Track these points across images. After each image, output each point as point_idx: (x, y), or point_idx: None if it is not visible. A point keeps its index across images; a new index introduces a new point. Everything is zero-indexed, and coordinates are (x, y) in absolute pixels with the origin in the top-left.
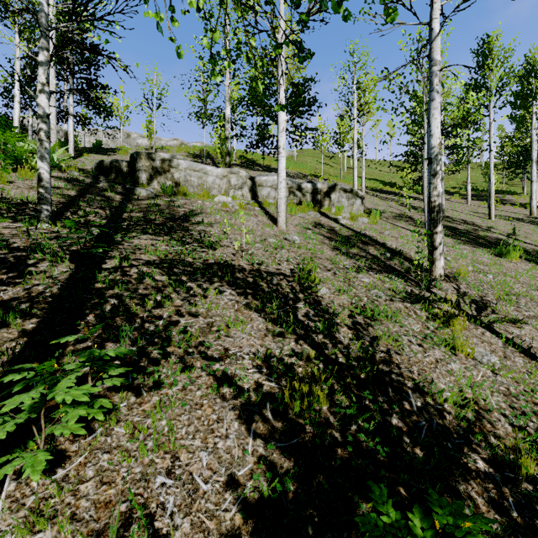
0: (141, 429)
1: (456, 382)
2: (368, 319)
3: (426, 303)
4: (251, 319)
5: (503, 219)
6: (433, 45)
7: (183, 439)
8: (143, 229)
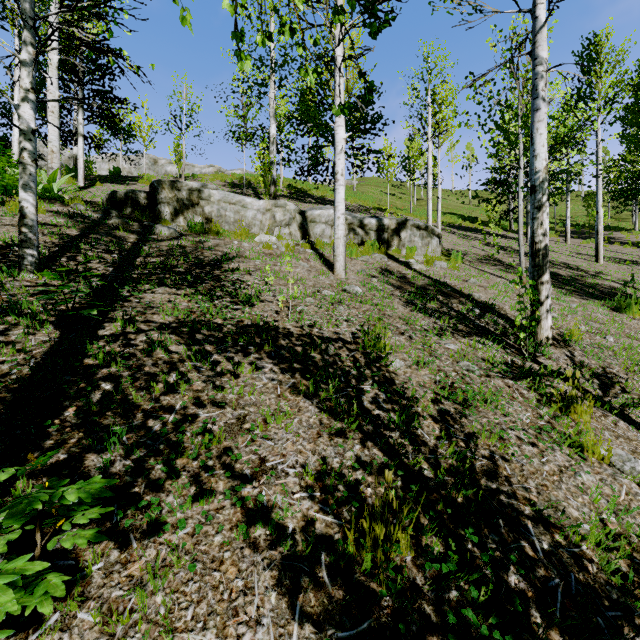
0: (121, 614)
1: (592, 504)
2: (459, 406)
3: (534, 378)
4: (299, 408)
5: (614, 262)
6: (537, 39)
7: (188, 630)
8: (159, 279)
